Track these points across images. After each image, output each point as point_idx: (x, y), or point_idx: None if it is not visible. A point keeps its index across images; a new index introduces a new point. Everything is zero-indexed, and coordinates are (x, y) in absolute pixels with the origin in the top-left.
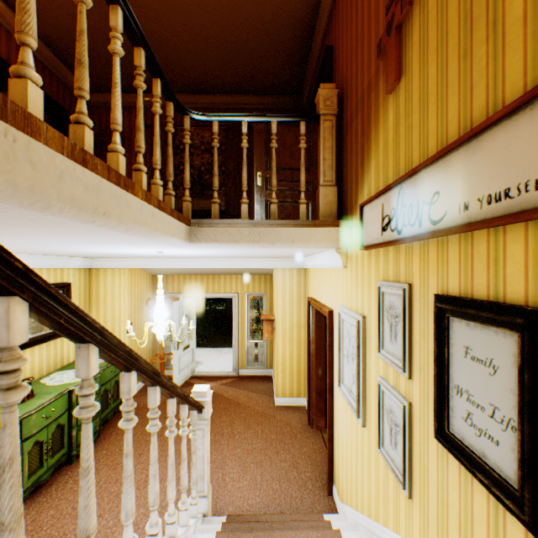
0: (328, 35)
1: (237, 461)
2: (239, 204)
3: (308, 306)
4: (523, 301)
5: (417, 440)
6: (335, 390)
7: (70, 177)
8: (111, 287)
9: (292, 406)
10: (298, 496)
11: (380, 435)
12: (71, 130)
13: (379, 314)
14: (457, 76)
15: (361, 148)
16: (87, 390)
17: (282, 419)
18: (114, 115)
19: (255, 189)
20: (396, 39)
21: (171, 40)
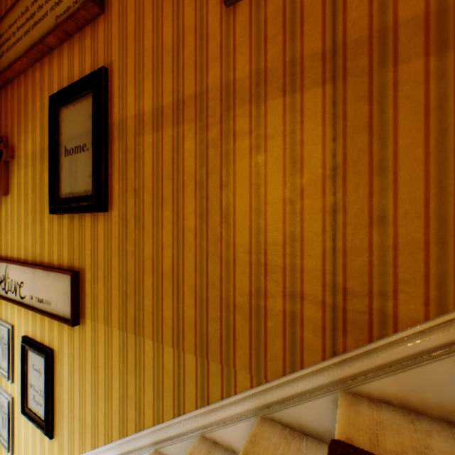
0: None
1: None
2: None
3: None
4: (49, 344)
5: (17, 417)
6: None
7: None
8: None
9: None
10: None
11: None
12: None
13: None
14: (32, 228)
15: None
16: None
17: None
18: None
19: None
20: (6, 168)
21: None
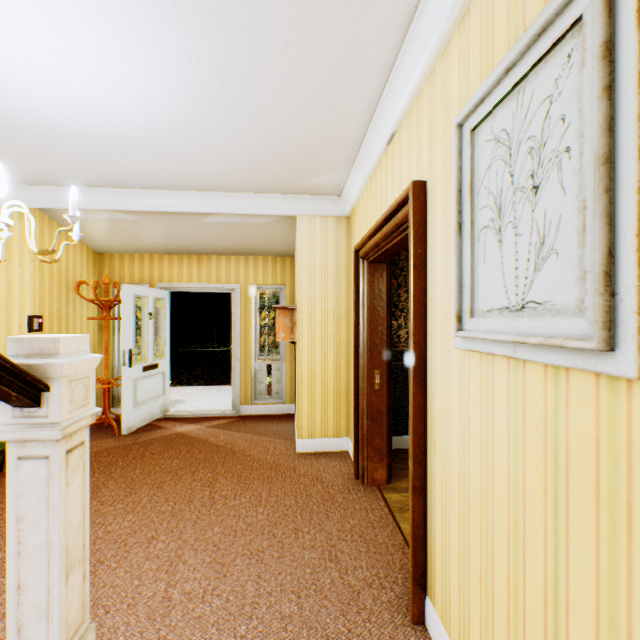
0: None
1: (208, 552)
2: None
3: (354, 263)
4: None
5: None
6: (434, 367)
7: None
8: None
9: (327, 452)
10: (341, 632)
11: None
12: None
13: None
14: None
15: None
16: None
17: (309, 473)
18: None
19: None
20: None
21: None
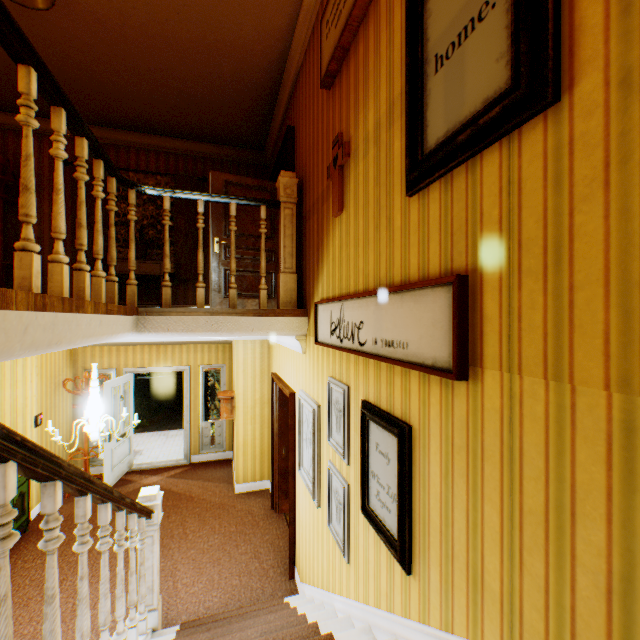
0: (290, 111)
1: (191, 563)
2: (192, 267)
3: (271, 382)
4: (401, 416)
5: (353, 515)
6: (297, 472)
7: (33, 327)
8: (11, 369)
9: (255, 491)
10: (259, 587)
11: (330, 513)
12: (16, 257)
13: (329, 407)
14: (373, 240)
15: (317, 247)
16: (53, 523)
17: (244, 508)
18: (57, 223)
19: (213, 256)
20: (340, 176)
21: (105, 75)
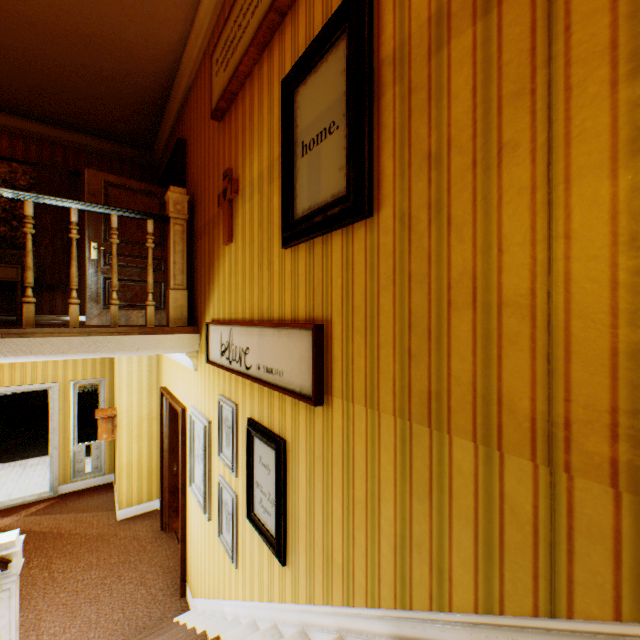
0: (182, 122)
1: (61, 609)
2: (62, 272)
3: (161, 397)
4: (279, 432)
5: (241, 522)
6: (189, 488)
7: None
8: None
9: (142, 514)
10: (146, 614)
11: (221, 524)
12: None
13: (220, 423)
14: (258, 276)
15: (209, 268)
16: None
17: (128, 535)
18: None
19: (89, 263)
20: (229, 208)
21: None
